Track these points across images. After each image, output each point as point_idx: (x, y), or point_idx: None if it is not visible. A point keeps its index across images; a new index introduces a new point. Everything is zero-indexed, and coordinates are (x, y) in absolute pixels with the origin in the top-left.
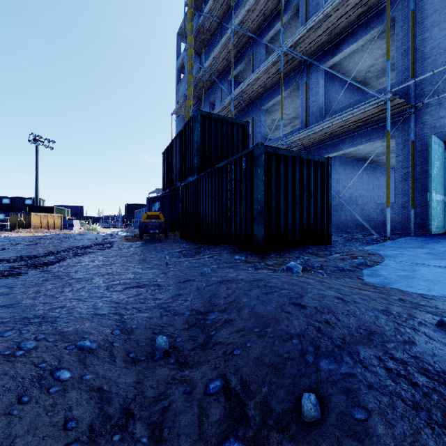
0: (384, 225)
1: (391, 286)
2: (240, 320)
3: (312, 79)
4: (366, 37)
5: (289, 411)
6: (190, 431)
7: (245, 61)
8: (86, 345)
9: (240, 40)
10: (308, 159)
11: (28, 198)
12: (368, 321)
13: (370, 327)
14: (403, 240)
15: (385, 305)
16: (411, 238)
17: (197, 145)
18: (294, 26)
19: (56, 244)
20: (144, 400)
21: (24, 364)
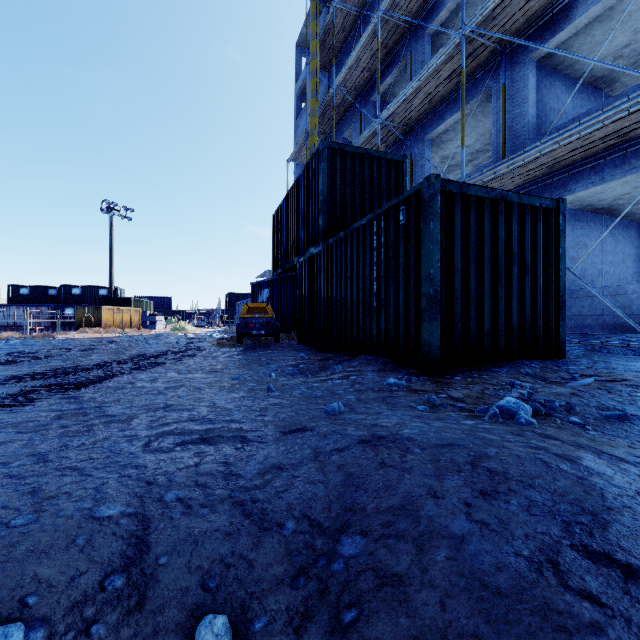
0: None
1: None
2: (426, 587)
3: (515, 78)
4: None
5: None
6: None
7: (398, 68)
8: None
9: (390, 34)
10: (521, 203)
11: (103, 288)
12: None
13: None
14: None
15: None
16: None
17: (323, 197)
18: None
19: (120, 351)
20: None
21: None
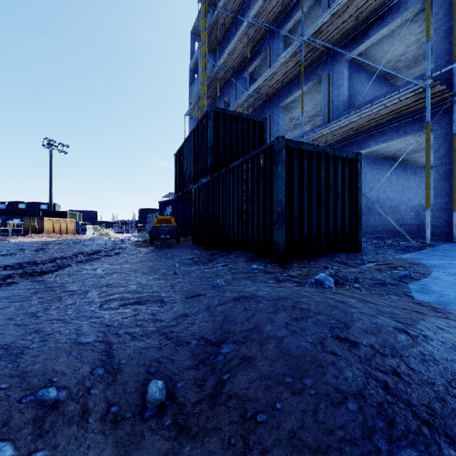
0: (419, 230)
1: (454, 307)
2: (263, 359)
3: (335, 70)
4: (398, 21)
5: None
6: None
7: (262, 56)
8: (49, 397)
9: (256, 33)
10: (335, 155)
11: (44, 203)
12: None
13: None
14: (446, 247)
15: None
16: (455, 245)
17: (210, 144)
18: (315, 15)
19: (63, 250)
20: None
21: None
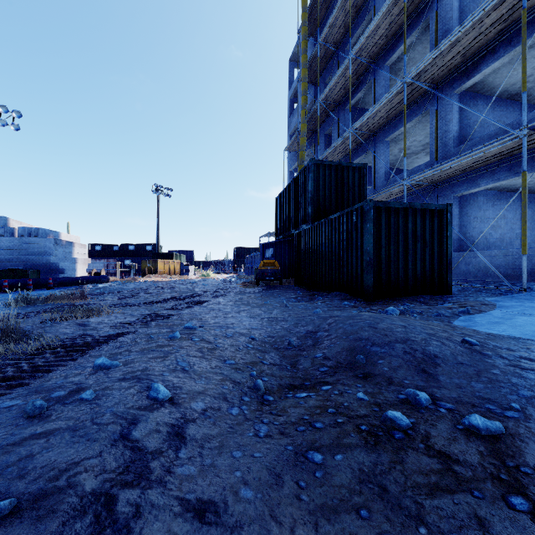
0: (532, 274)
1: (472, 328)
2: (336, 334)
3: (444, 105)
4: (511, 54)
5: (351, 362)
6: (307, 365)
7: (366, 87)
8: (255, 338)
9: (359, 66)
10: (423, 208)
11: (149, 245)
12: (412, 336)
13: (410, 338)
14: None
15: (437, 332)
16: None
17: (311, 195)
18: (425, 40)
19: (190, 289)
20: (286, 359)
21: (233, 340)
